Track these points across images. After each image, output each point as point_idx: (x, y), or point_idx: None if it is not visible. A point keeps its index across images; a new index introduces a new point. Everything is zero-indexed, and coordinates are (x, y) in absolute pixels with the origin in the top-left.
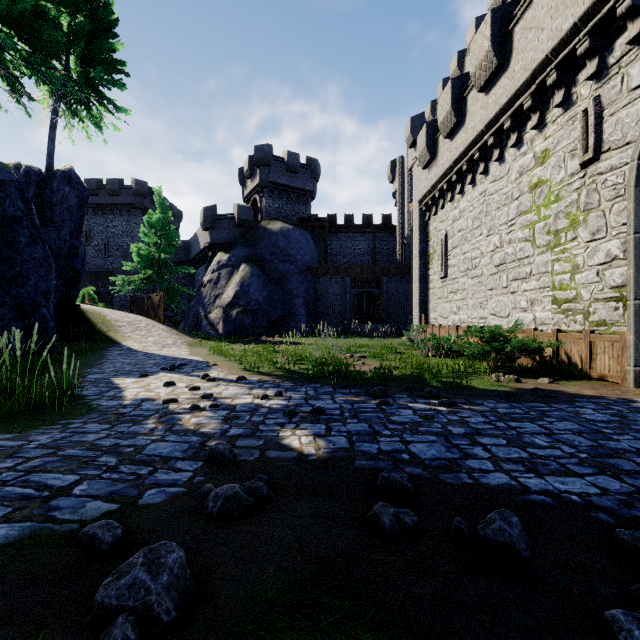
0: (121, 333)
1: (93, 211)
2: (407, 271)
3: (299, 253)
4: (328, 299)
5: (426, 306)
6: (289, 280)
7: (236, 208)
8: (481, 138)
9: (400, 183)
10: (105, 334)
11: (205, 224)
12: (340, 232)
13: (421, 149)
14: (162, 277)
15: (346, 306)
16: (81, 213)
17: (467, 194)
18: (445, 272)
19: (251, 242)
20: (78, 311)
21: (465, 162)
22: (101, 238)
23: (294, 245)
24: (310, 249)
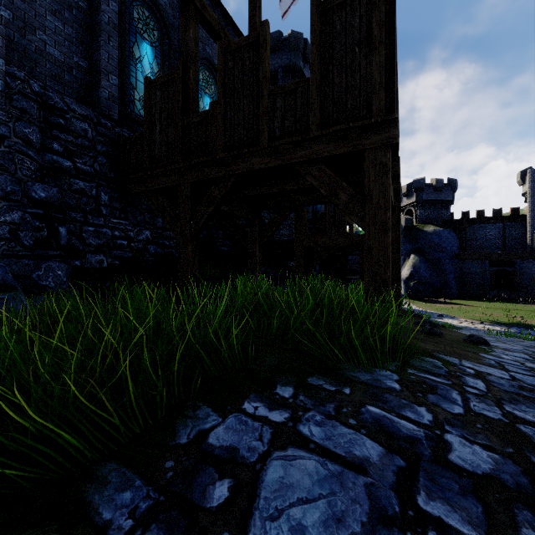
0: None
1: None
2: None
3: (448, 245)
4: (470, 274)
5: None
6: (443, 263)
7: (403, 220)
8: None
9: (530, 188)
10: None
11: None
12: (473, 224)
13: None
14: None
15: (485, 279)
16: None
17: None
18: None
19: (414, 240)
20: None
21: None
22: None
23: (444, 241)
24: (455, 242)
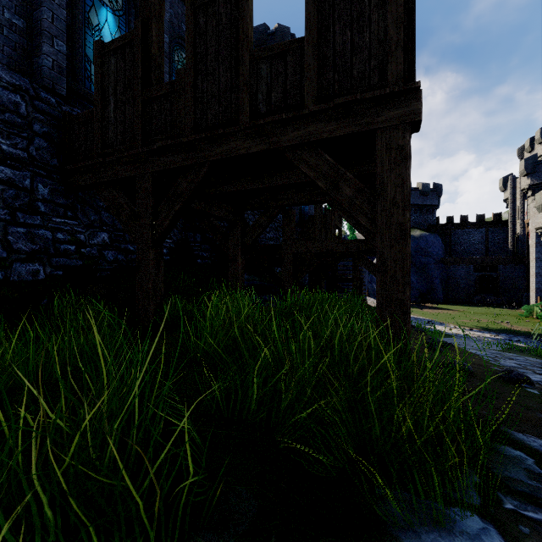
0: None
1: None
2: (520, 260)
3: (434, 250)
4: (456, 279)
5: (541, 291)
6: (429, 268)
7: None
8: None
9: (511, 195)
10: None
11: None
12: (457, 229)
13: (538, 204)
14: None
15: (470, 284)
16: None
17: None
18: None
19: None
20: None
21: None
22: None
23: (430, 245)
24: (440, 246)
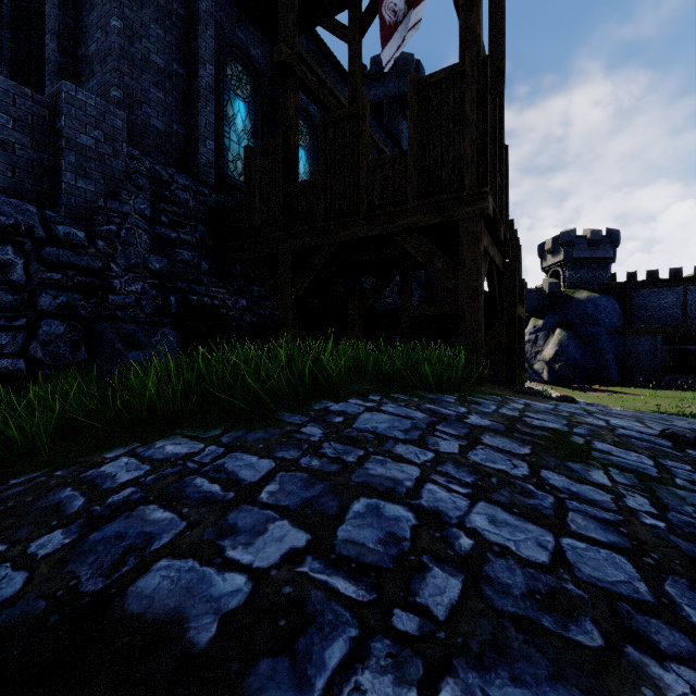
0: None
1: None
2: None
3: (606, 317)
4: (637, 354)
5: None
6: (599, 340)
7: (546, 284)
8: None
9: None
10: None
11: None
12: (642, 289)
13: None
14: None
15: (657, 360)
16: None
17: None
18: None
19: (560, 310)
20: None
21: None
22: None
23: (601, 310)
24: (616, 312)
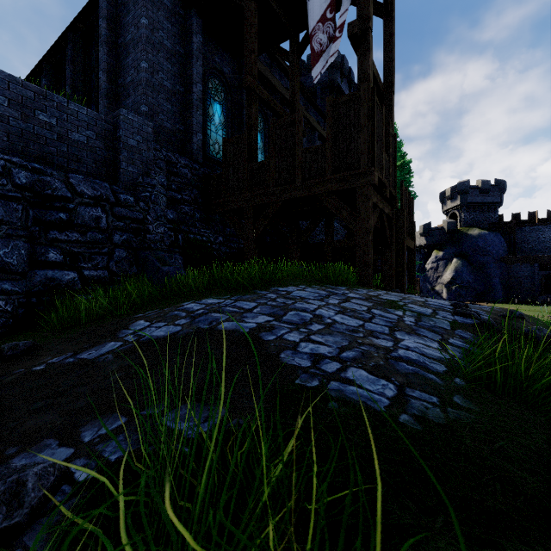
0: None
1: None
2: None
3: (494, 249)
4: (518, 278)
5: None
6: (487, 267)
7: (445, 224)
8: None
9: None
10: None
11: (424, 234)
12: (524, 226)
13: None
14: None
15: (534, 283)
16: None
17: None
18: None
19: (457, 244)
20: None
21: None
22: None
23: (490, 244)
24: (502, 245)
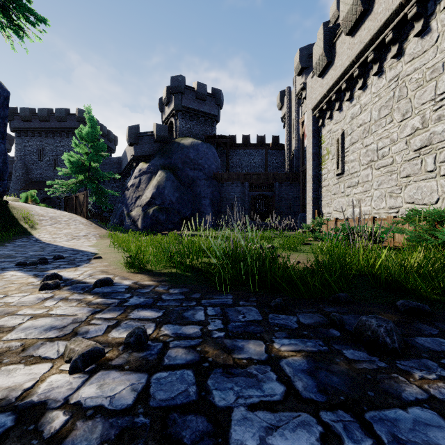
0: (39, 226)
1: (45, 134)
2: (295, 177)
3: (206, 163)
4: (230, 200)
5: (319, 203)
6: (198, 184)
7: (155, 126)
8: (397, 15)
9: (288, 108)
10: (22, 226)
11: (130, 140)
12: (239, 149)
13: (318, 56)
14: (92, 181)
15: (245, 206)
16: (0, 113)
17: (371, 86)
18: (342, 168)
19: (167, 154)
20: (3, 206)
21: (372, 51)
22: (52, 155)
23: (202, 156)
24: (215, 160)
